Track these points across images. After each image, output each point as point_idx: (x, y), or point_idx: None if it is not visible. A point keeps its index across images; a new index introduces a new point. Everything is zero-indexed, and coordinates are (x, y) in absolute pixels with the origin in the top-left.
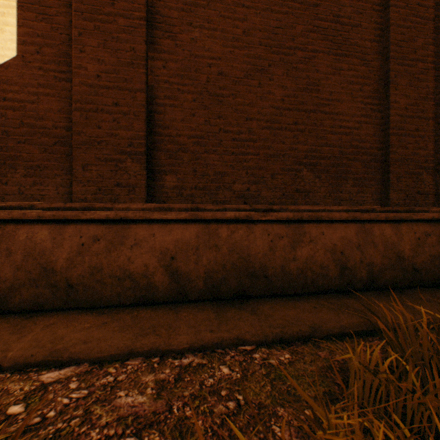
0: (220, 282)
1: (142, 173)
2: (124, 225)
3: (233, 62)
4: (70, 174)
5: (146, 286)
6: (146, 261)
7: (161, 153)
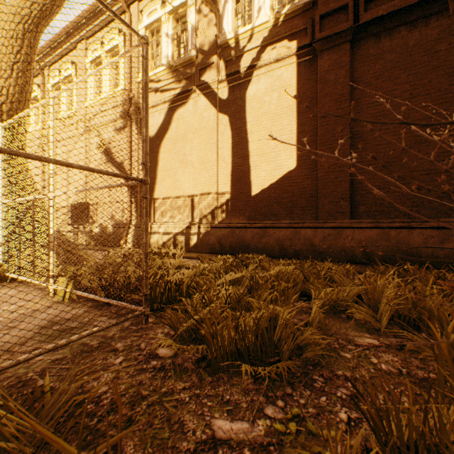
0: (390, 257)
1: (348, 206)
2: (340, 229)
3: (400, 143)
4: (315, 209)
5: (351, 255)
6: (351, 245)
7: (356, 196)
